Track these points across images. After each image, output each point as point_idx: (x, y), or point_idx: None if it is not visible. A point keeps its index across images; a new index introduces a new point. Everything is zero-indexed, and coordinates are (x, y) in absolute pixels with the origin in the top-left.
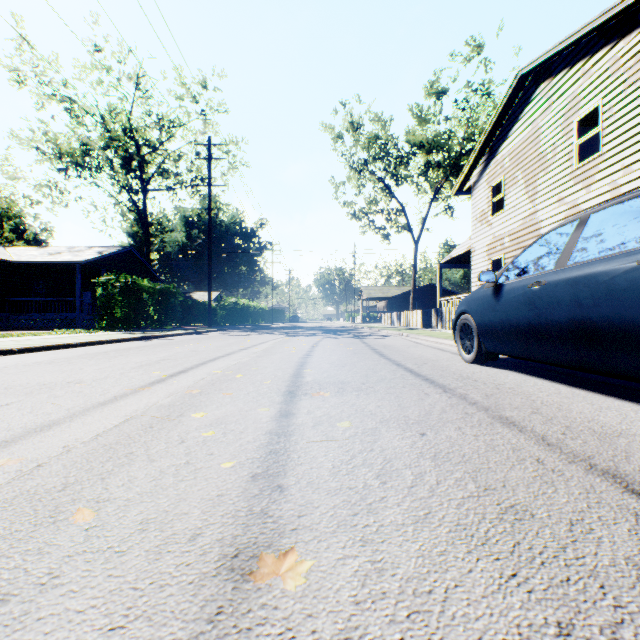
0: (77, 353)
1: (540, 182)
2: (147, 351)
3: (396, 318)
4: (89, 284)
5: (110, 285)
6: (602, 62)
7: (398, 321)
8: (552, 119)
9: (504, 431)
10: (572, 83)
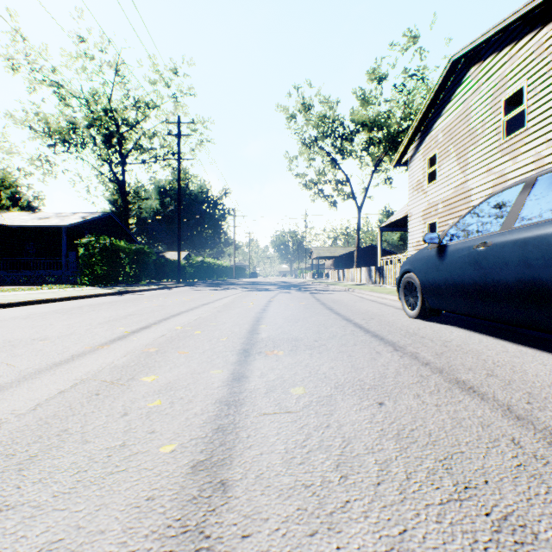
0: (54, 308)
1: (470, 155)
2: (118, 306)
3: (342, 275)
4: (74, 245)
5: (91, 246)
6: (527, 47)
7: (344, 277)
8: (481, 99)
9: (465, 399)
10: (500, 66)
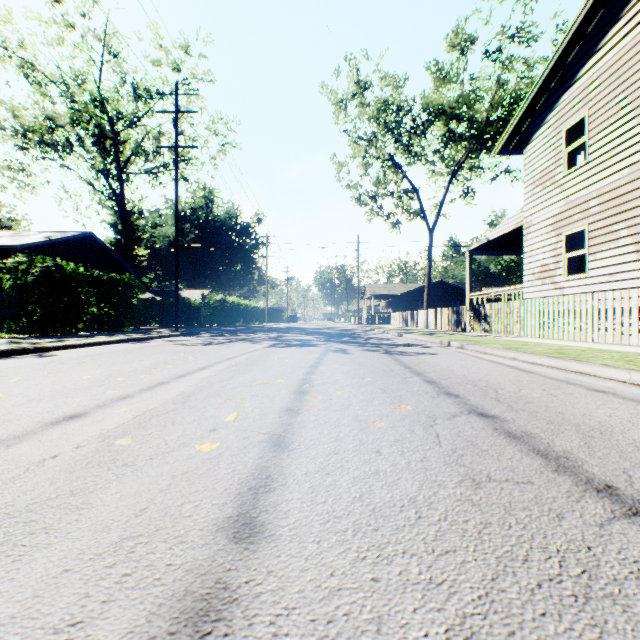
0: None
1: None
2: None
3: (410, 318)
4: None
5: (20, 271)
6: None
7: (413, 322)
8: None
9: None
10: None
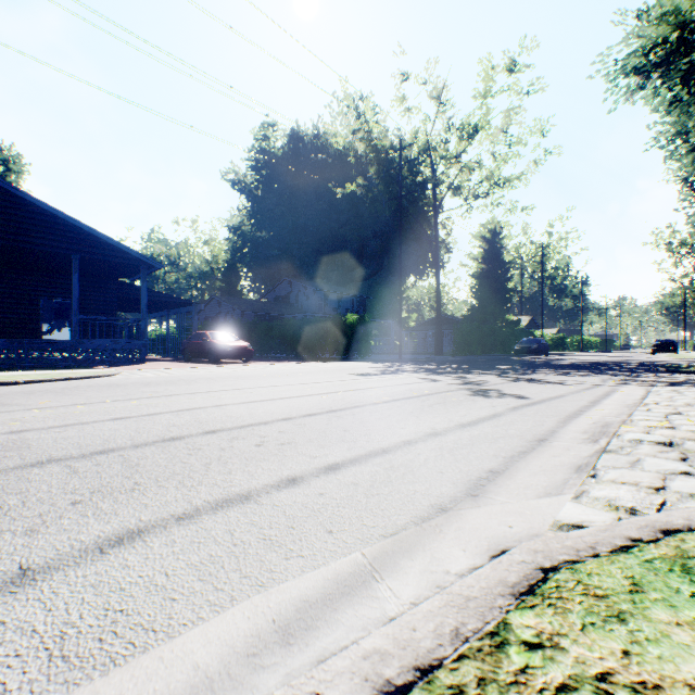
0: None
1: None
2: None
3: None
4: None
5: (551, 338)
6: None
7: None
8: None
9: None
10: None
